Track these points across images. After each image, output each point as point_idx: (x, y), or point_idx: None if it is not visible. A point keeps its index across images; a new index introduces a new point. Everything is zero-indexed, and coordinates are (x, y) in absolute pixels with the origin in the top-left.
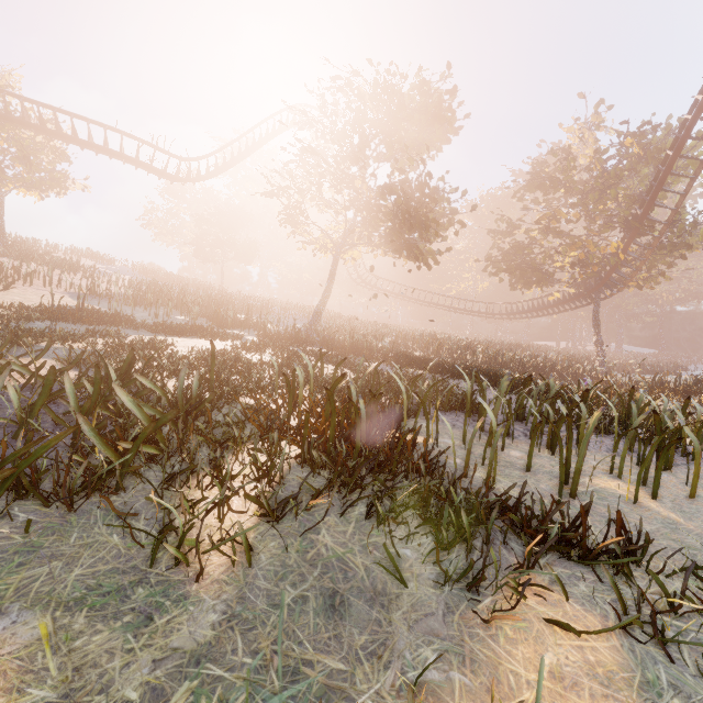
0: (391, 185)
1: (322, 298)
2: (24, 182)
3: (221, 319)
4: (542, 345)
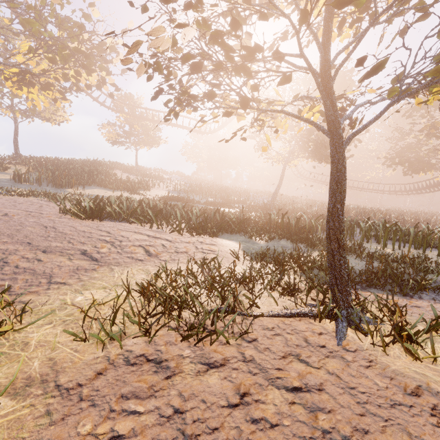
0: None
1: (277, 187)
2: (145, 144)
3: (228, 199)
4: (439, 212)
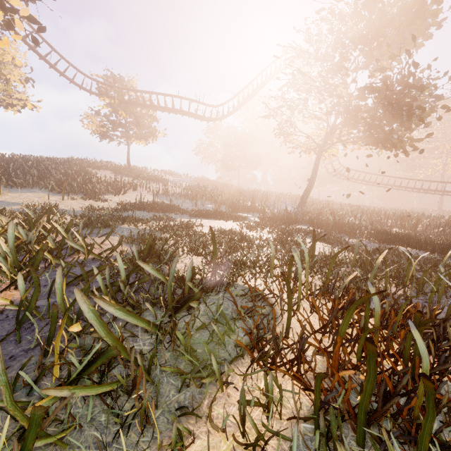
0: (371, 85)
1: (307, 187)
2: (137, 136)
3: (235, 206)
4: None
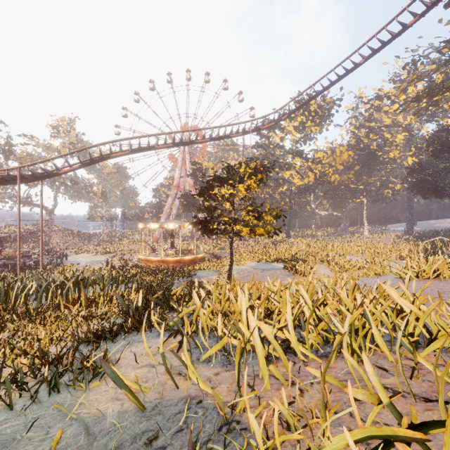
0: None
1: None
2: None
3: None
4: None
